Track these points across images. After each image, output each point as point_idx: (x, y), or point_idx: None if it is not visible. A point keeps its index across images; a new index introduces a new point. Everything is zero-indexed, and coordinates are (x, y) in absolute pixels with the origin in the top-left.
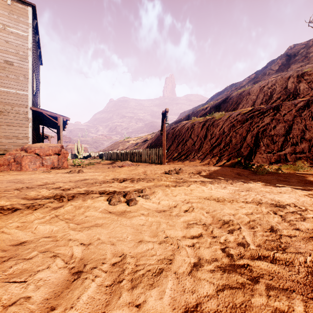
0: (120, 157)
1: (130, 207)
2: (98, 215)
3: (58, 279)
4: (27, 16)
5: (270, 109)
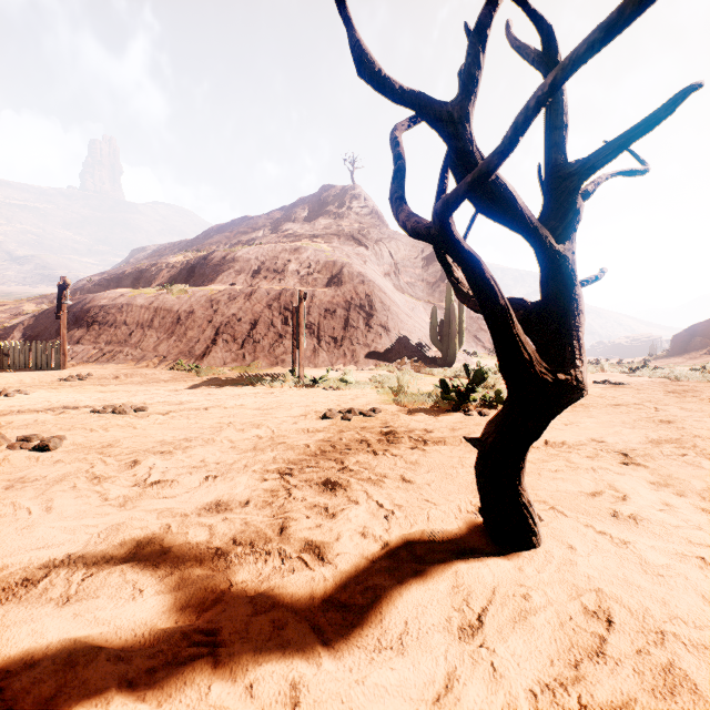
0: None
1: (9, 397)
2: None
3: None
4: None
5: (243, 294)
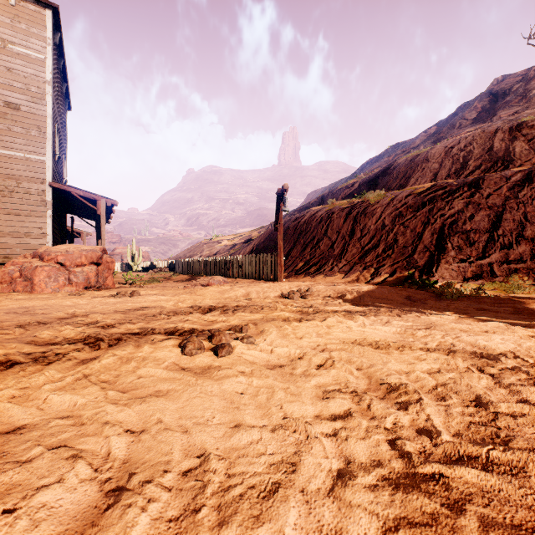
0: (204, 269)
1: (219, 358)
2: (161, 375)
3: (77, 504)
4: (44, 26)
5: (464, 186)
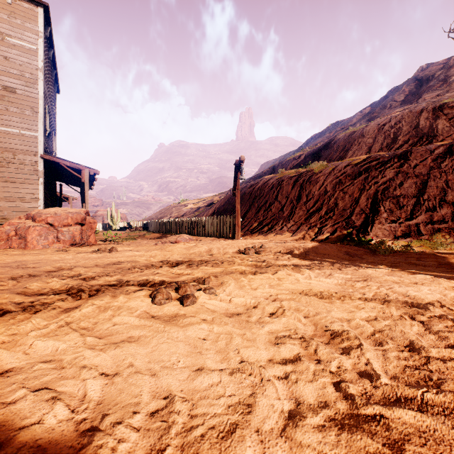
0: (173, 229)
1: (185, 307)
2: (134, 322)
3: (55, 443)
4: (36, 21)
5: (394, 157)
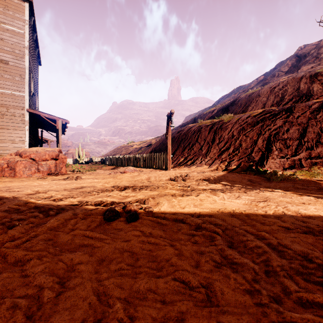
0: (122, 162)
1: (129, 223)
2: (89, 236)
3: None
4: (24, 13)
5: (283, 111)
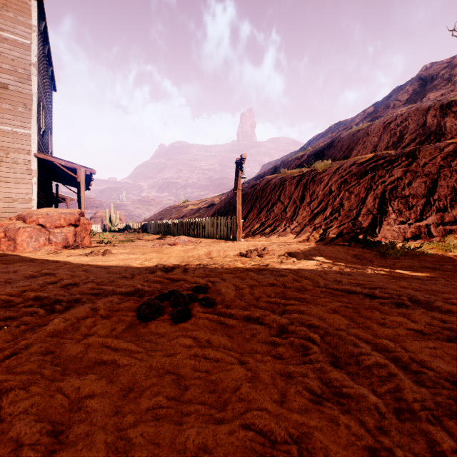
0: (172, 230)
1: (176, 324)
2: (111, 346)
3: None
4: (30, 15)
5: (402, 156)
